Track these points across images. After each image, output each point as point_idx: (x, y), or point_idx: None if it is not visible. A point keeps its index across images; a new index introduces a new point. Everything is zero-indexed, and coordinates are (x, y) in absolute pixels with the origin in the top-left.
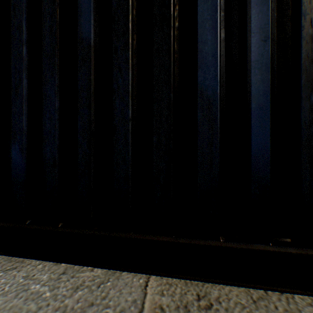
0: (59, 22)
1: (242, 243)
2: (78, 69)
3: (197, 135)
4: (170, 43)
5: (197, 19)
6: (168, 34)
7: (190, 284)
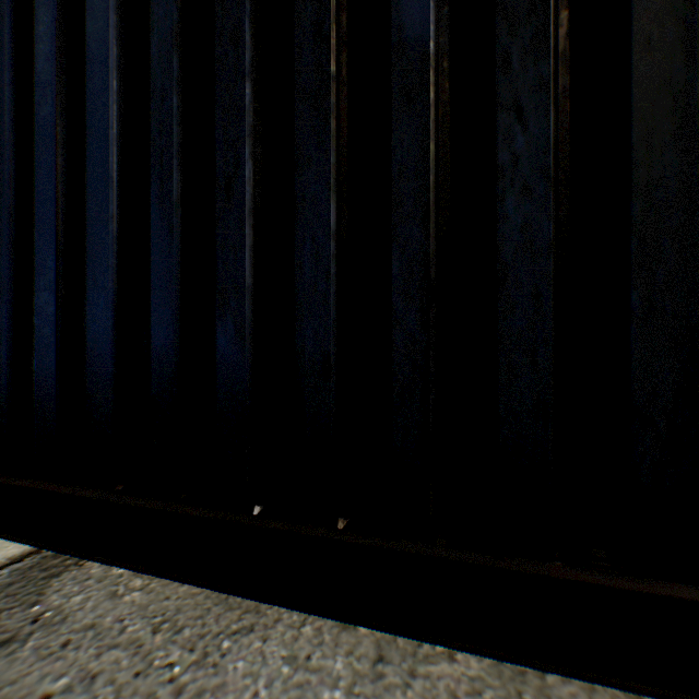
0: (337, 8)
1: None
2: (392, 123)
3: None
4: (692, 16)
5: None
6: None
7: None
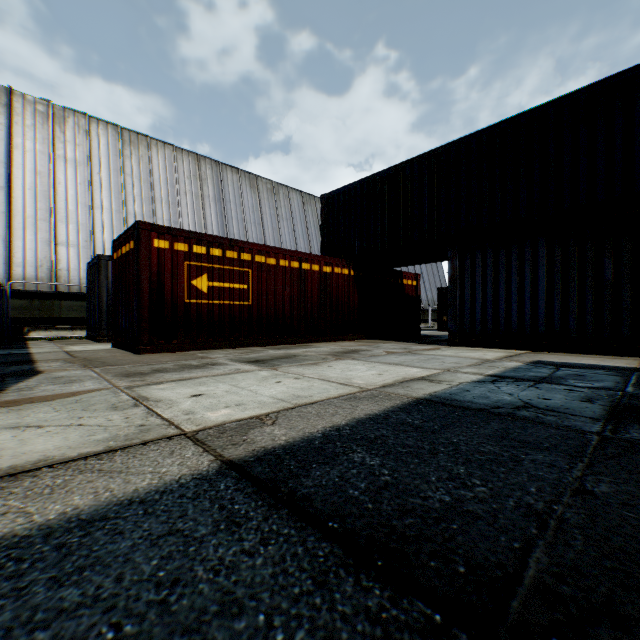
0: (593, 273)
1: None
2: (603, 290)
3: None
4: None
5: None
6: None
7: None
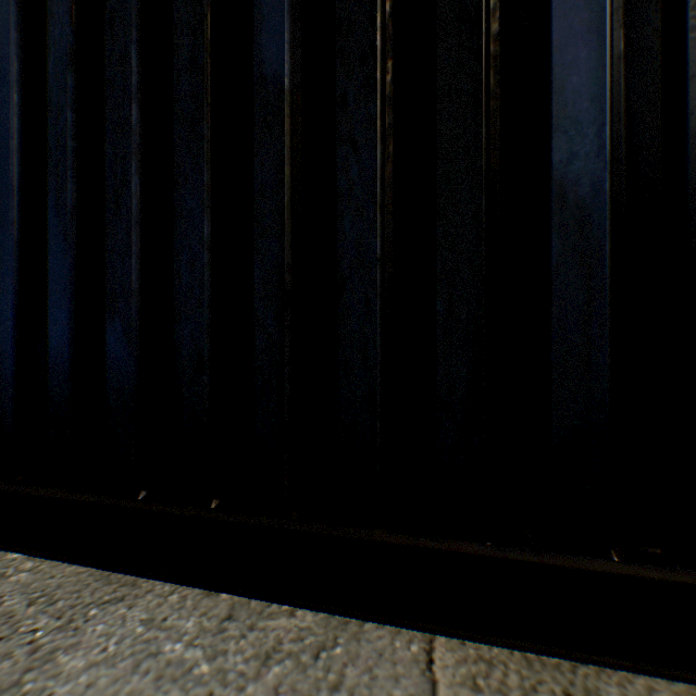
0: (211, 43)
1: (675, 569)
2: (255, 148)
3: (549, 295)
4: (480, 73)
5: (551, 10)
6: (475, 53)
7: (538, 665)
